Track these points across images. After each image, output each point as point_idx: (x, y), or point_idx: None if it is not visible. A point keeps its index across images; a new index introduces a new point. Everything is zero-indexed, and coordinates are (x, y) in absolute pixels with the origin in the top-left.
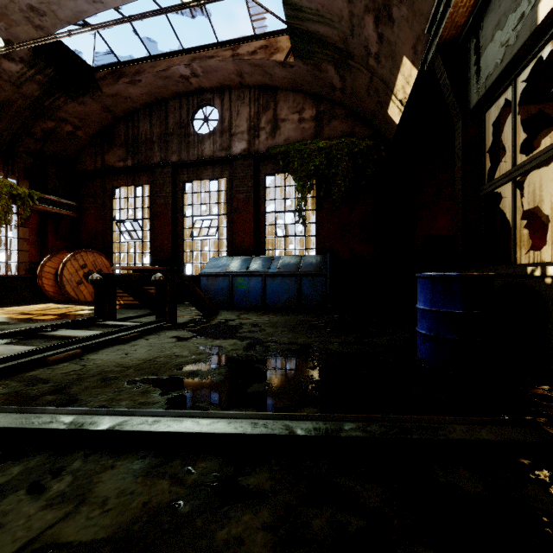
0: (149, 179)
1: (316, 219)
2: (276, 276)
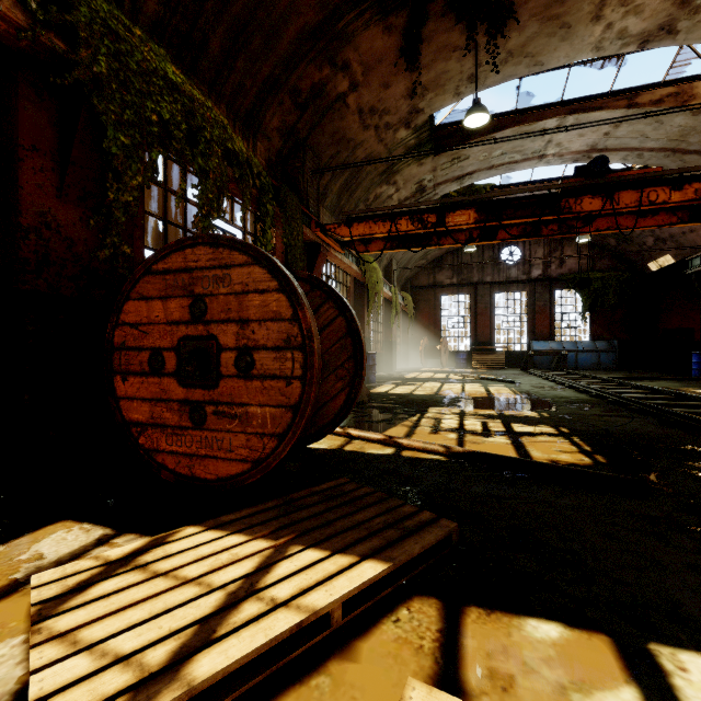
0: (469, 291)
1: (591, 317)
2: (583, 352)
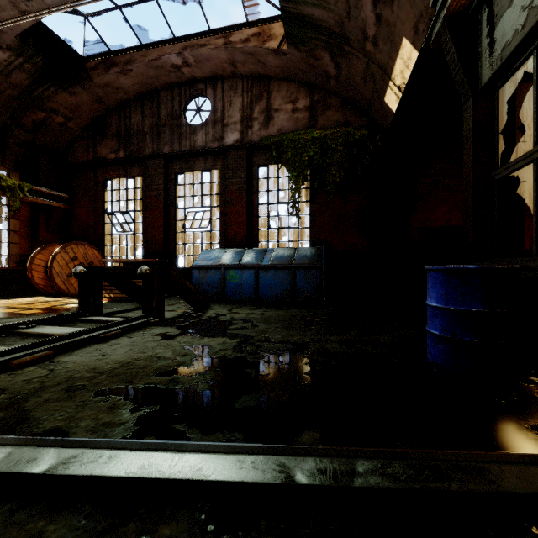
0: (141, 170)
1: (310, 210)
2: (269, 268)
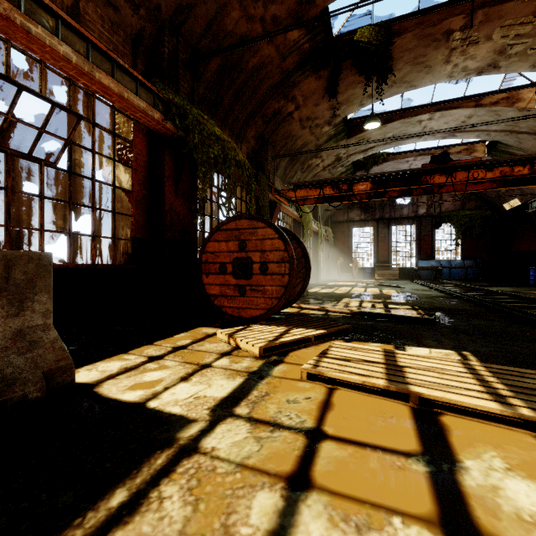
0: (373, 224)
1: (462, 243)
2: (455, 268)
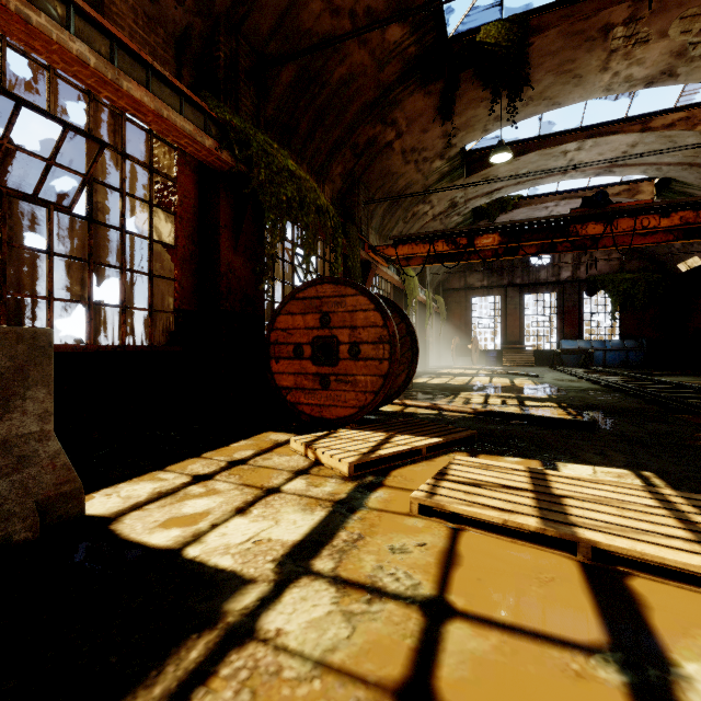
0: (499, 293)
1: (620, 317)
2: (611, 350)
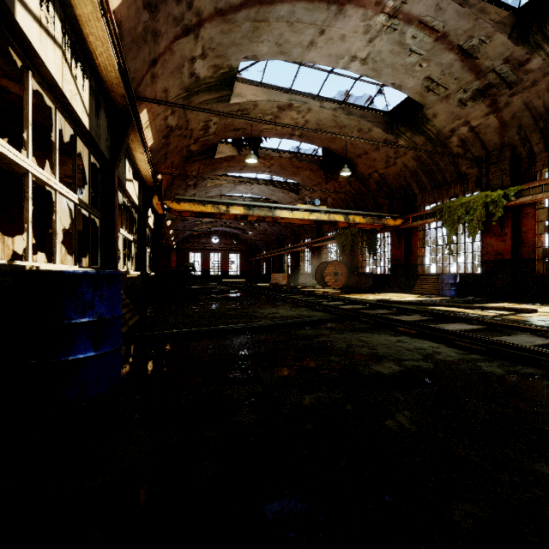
0: None
1: None
2: None
